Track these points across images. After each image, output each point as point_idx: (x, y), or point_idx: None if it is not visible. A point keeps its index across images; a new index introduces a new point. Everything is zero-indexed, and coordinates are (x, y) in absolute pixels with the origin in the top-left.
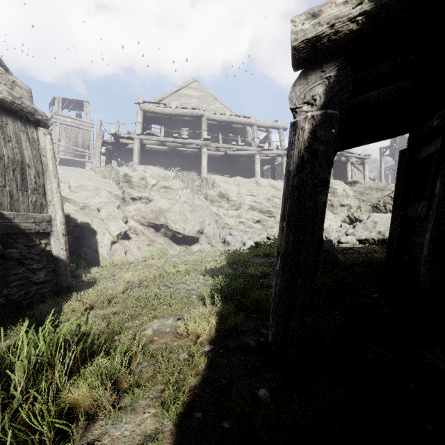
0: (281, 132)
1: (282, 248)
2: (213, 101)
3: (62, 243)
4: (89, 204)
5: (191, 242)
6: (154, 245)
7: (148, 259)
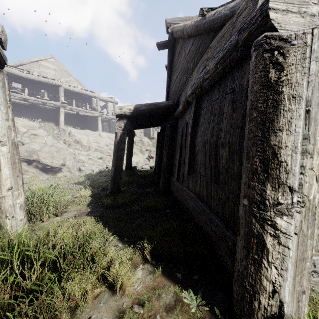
0: (114, 105)
1: (113, 164)
2: (67, 75)
3: None
4: None
5: (56, 171)
6: (28, 173)
7: (28, 182)
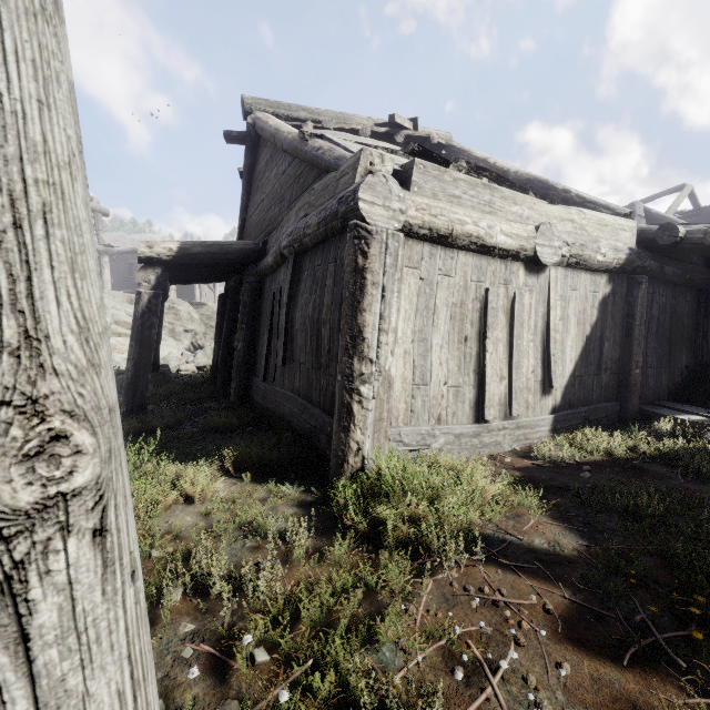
0: (99, 218)
1: (132, 356)
2: None
3: None
4: None
5: None
6: None
7: None
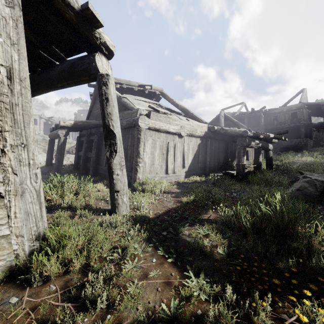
0: None
1: (57, 159)
2: None
3: None
4: None
5: None
6: None
7: None
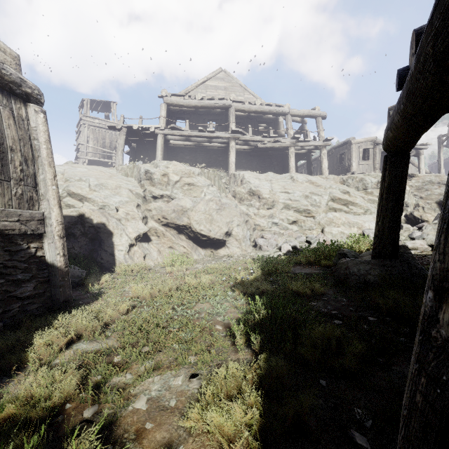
0: (319, 121)
1: None
2: (241, 91)
3: (59, 246)
4: (108, 203)
5: (217, 245)
6: (176, 248)
7: (168, 265)
